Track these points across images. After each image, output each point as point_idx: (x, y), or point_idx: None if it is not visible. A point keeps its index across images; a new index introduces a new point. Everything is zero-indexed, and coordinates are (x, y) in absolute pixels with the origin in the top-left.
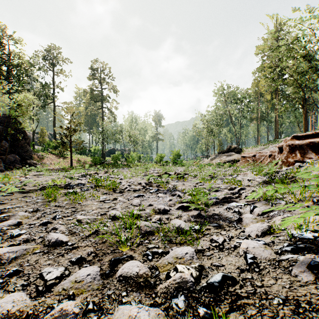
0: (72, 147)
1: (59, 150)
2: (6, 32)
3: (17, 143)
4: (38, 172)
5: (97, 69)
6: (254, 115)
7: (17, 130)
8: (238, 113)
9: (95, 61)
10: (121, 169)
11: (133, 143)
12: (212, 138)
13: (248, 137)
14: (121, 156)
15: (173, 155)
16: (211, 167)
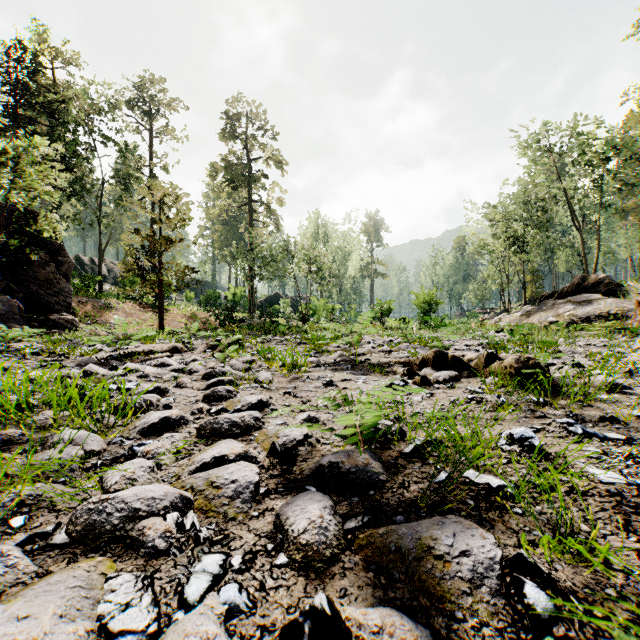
0: (162, 283)
1: (131, 290)
2: (46, 41)
3: (36, 273)
4: (41, 343)
5: (238, 115)
6: (629, 201)
7: (43, 243)
8: (585, 197)
9: (235, 100)
10: (275, 338)
11: (317, 277)
12: (521, 258)
13: (615, 258)
14: (293, 311)
15: (418, 304)
16: (562, 333)
